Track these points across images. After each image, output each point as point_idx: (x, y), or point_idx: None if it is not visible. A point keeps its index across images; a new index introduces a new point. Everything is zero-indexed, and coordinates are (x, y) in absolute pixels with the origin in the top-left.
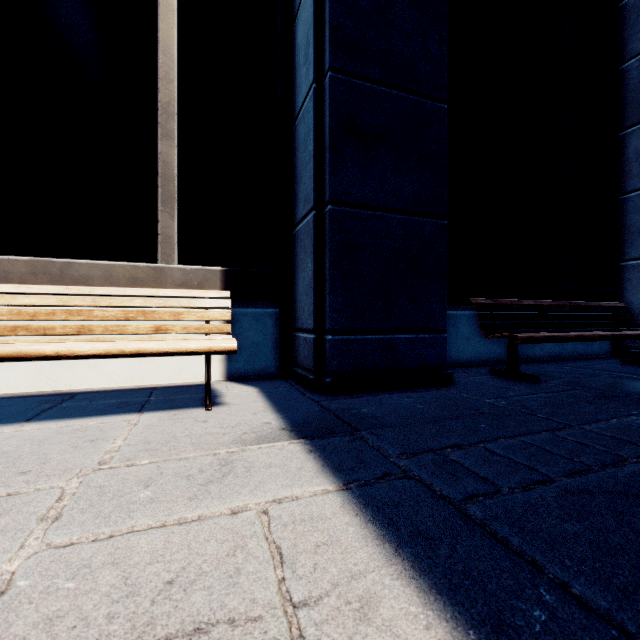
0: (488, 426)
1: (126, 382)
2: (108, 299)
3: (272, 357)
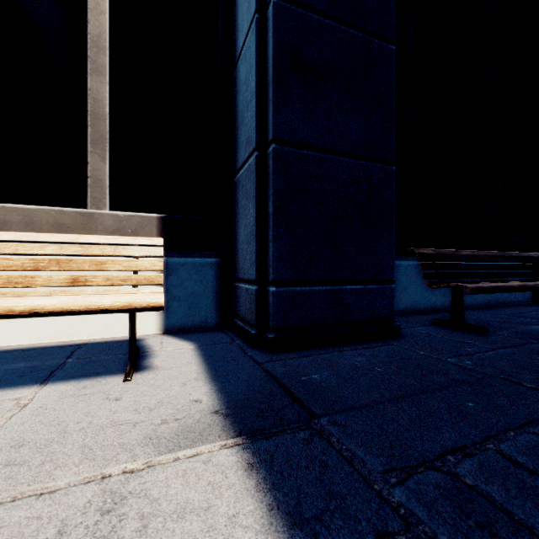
0: (477, 405)
1: (50, 338)
2: (14, 245)
3: (213, 308)
